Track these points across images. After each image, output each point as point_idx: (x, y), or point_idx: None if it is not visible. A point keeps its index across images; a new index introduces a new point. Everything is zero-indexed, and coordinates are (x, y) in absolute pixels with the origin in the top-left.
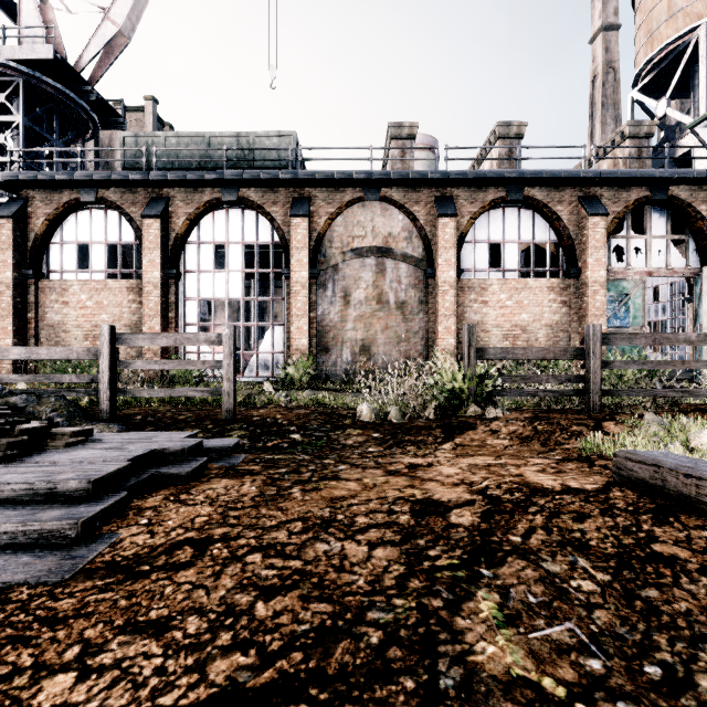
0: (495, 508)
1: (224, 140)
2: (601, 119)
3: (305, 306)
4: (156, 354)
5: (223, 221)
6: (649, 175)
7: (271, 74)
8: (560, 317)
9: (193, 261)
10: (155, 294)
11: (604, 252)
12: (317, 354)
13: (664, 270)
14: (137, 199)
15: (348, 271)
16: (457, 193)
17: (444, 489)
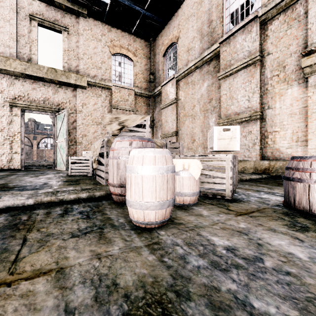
0: None
1: None
2: None
3: None
4: None
5: None
6: None
7: None
8: None
9: None
10: None
11: None
12: None
13: None
14: None
15: None
16: (38, 136)
17: None
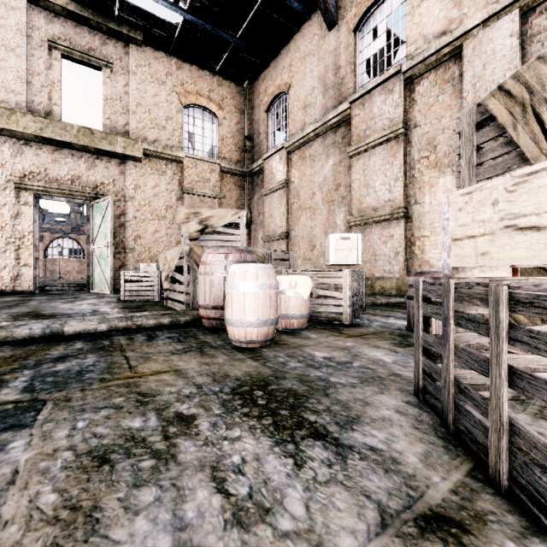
0: None
1: None
2: None
3: None
4: None
5: None
6: None
7: None
8: (81, 269)
9: None
10: None
11: None
12: None
13: None
14: None
15: None
16: (45, 234)
17: None
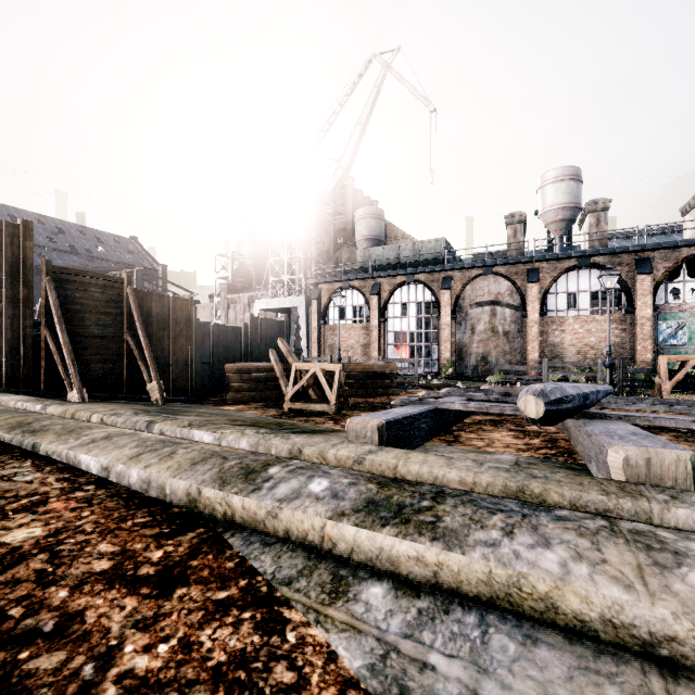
0: None
1: (406, 247)
2: None
3: (448, 336)
4: (376, 359)
5: (406, 291)
6: (688, 243)
7: (431, 176)
8: (621, 339)
9: (392, 312)
10: (375, 331)
11: (650, 297)
12: (456, 360)
13: None
14: (366, 285)
15: (474, 315)
16: (543, 266)
17: None
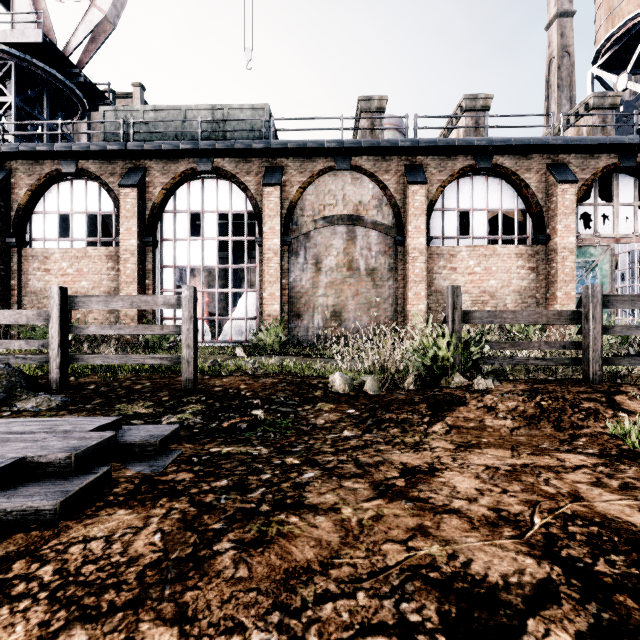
0: (610, 616)
1: (200, 113)
2: (557, 100)
3: (277, 273)
4: (133, 319)
5: (198, 191)
6: (618, 141)
7: (247, 56)
8: (528, 283)
9: (170, 229)
10: (132, 261)
11: (573, 218)
12: (289, 319)
13: (631, 236)
14: (115, 170)
15: (319, 238)
16: (427, 162)
17: (482, 543)
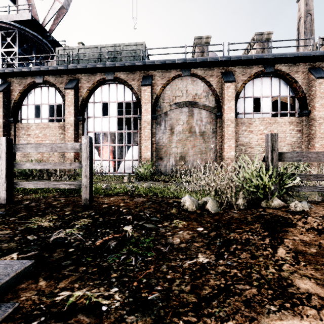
0: None
1: (108, 49)
2: (303, 40)
3: (149, 134)
4: (71, 160)
5: (107, 90)
6: None
7: (134, 22)
8: (296, 139)
9: (91, 112)
10: (71, 129)
11: None
12: (156, 160)
13: None
14: (63, 80)
15: (173, 115)
16: (235, 70)
17: None
